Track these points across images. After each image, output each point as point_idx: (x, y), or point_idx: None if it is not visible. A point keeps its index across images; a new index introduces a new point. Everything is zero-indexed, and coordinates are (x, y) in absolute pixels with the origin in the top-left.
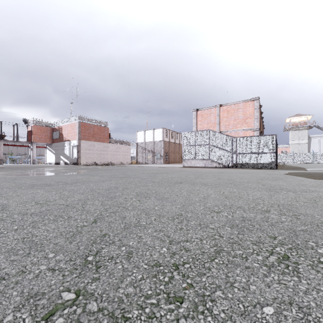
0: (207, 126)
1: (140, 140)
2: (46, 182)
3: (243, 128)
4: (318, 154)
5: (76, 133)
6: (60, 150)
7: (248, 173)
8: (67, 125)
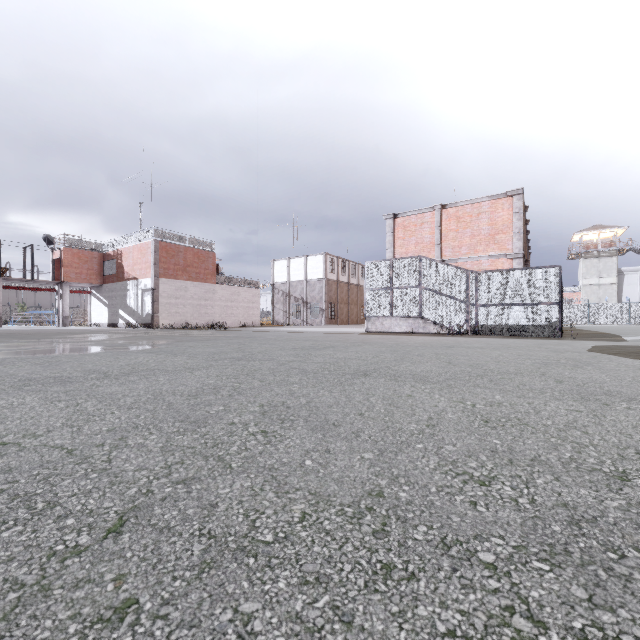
0: (415, 250)
1: (278, 278)
2: (62, 374)
3: (490, 253)
4: (638, 306)
5: (150, 265)
6: (119, 297)
7: (507, 349)
8: (132, 248)
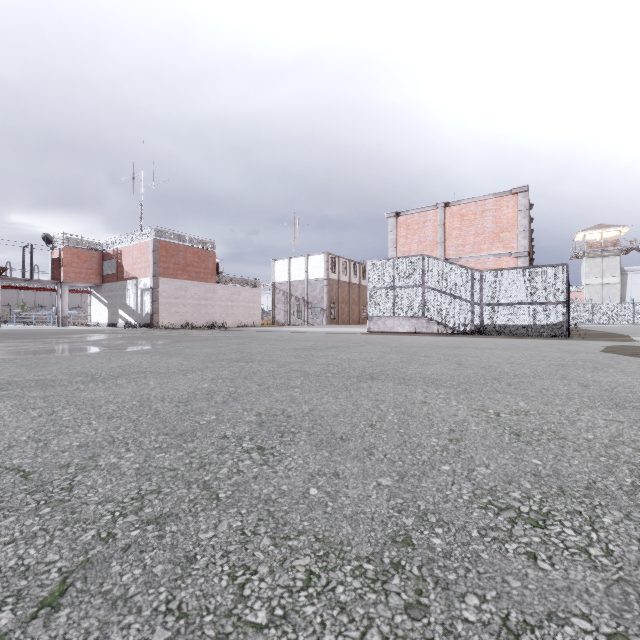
0: (418, 249)
1: (279, 278)
2: (46, 376)
3: (494, 251)
4: None
5: (149, 264)
6: (118, 297)
7: (517, 350)
8: (131, 247)
